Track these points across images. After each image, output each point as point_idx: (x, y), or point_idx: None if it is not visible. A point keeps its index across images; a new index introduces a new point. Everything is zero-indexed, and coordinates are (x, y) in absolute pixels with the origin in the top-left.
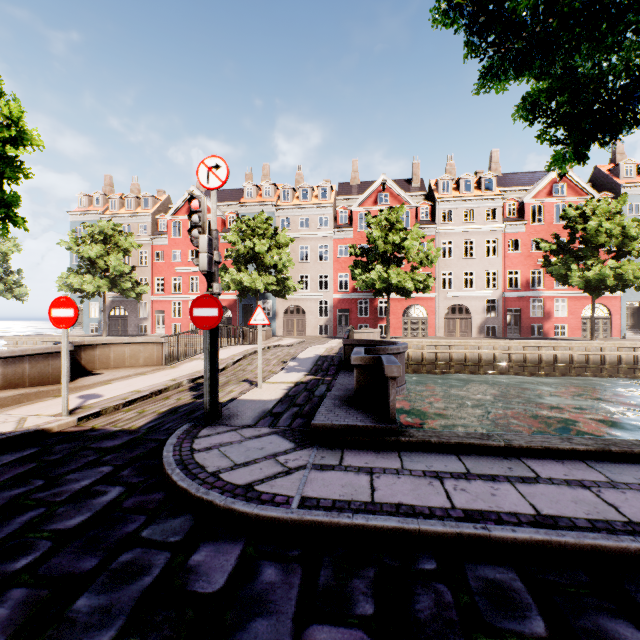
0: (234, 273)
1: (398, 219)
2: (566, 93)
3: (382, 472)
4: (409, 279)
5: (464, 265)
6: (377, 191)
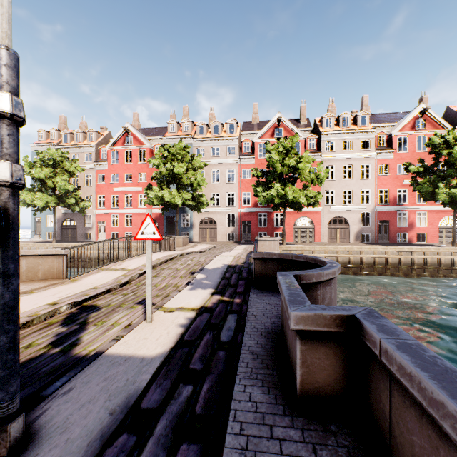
0: (157, 190)
1: (293, 146)
2: None
3: None
4: (303, 195)
5: (343, 185)
6: (274, 126)
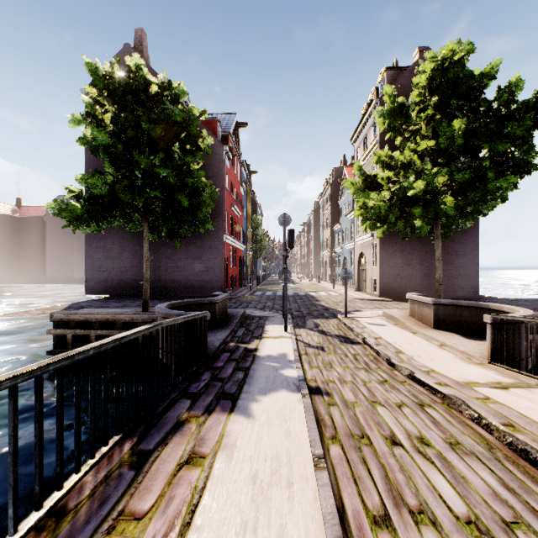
0: None
1: None
2: (105, 155)
3: None
4: None
5: None
6: None
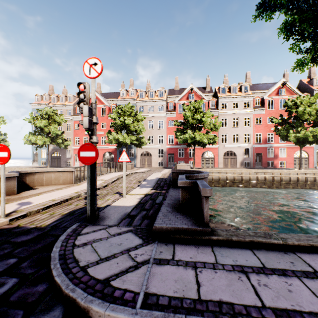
0: (114, 134)
1: (199, 106)
2: (305, 24)
3: (203, 266)
4: (205, 137)
5: (233, 131)
6: (188, 93)
